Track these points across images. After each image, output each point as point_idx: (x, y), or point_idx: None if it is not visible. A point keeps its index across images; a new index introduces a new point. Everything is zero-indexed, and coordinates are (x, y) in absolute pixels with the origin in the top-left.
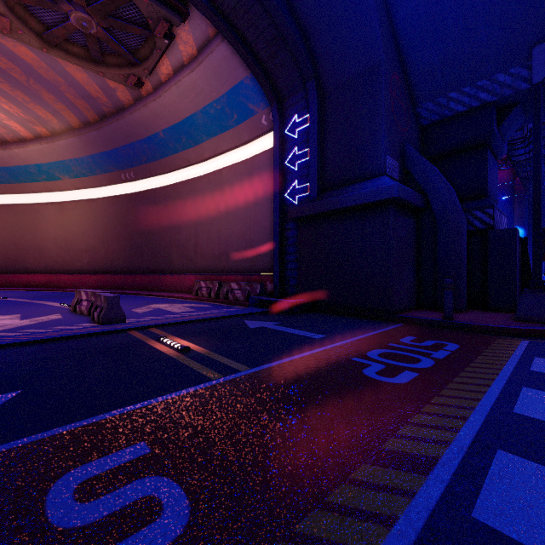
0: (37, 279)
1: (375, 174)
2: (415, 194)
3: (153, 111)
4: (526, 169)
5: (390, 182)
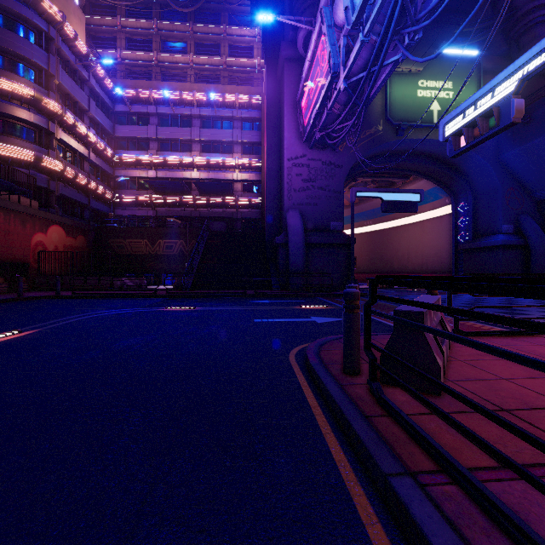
0: None
1: (497, 233)
2: (517, 240)
3: None
4: None
5: (500, 238)
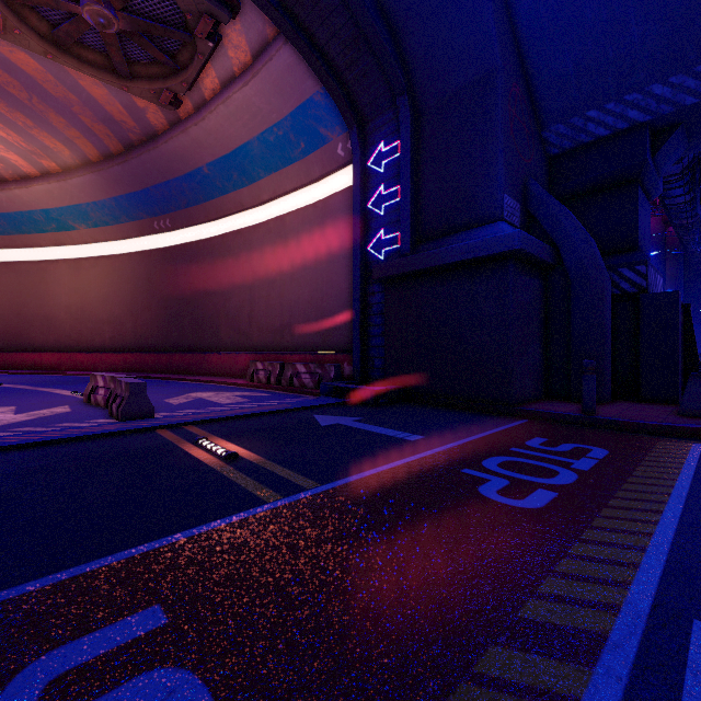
0: (45, 359)
1: (488, 219)
2: (543, 246)
3: (195, 138)
4: (683, 216)
5: (509, 230)
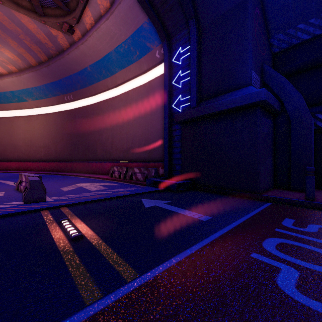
0: (12, 165)
1: (242, 85)
2: (275, 100)
3: (82, 51)
4: None
5: (257, 89)
